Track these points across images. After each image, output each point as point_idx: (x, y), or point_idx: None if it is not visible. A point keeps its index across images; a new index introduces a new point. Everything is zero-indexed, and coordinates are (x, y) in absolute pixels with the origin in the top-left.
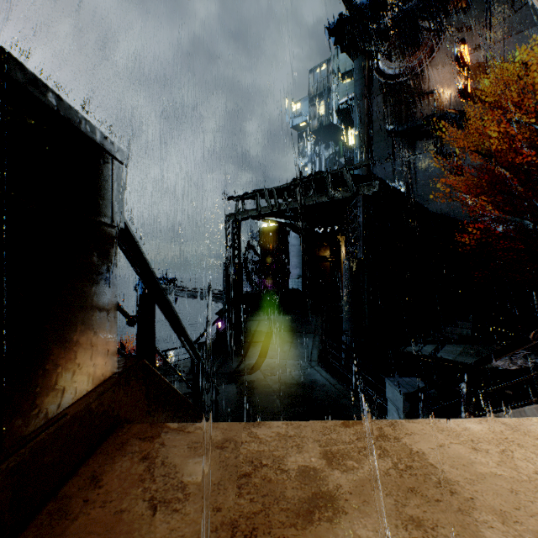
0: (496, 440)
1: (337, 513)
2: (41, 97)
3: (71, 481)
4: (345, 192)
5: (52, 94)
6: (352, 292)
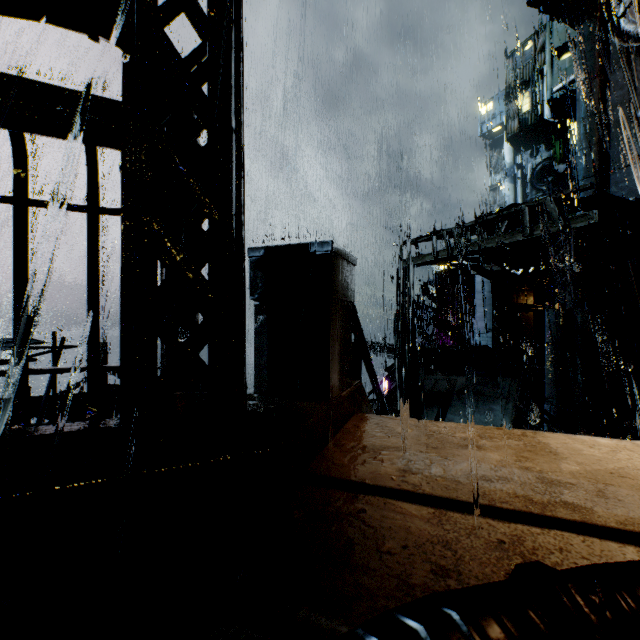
0: (614, 447)
1: (480, 449)
2: (338, 252)
3: (345, 425)
4: (548, 227)
5: (340, 248)
6: (558, 351)
